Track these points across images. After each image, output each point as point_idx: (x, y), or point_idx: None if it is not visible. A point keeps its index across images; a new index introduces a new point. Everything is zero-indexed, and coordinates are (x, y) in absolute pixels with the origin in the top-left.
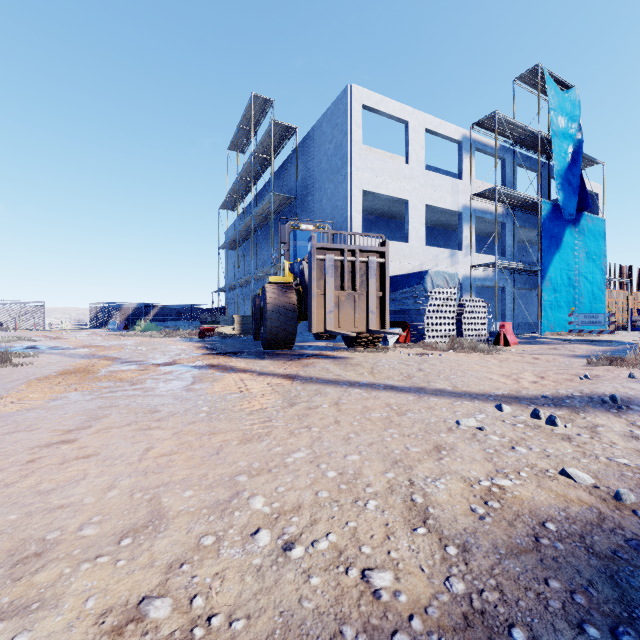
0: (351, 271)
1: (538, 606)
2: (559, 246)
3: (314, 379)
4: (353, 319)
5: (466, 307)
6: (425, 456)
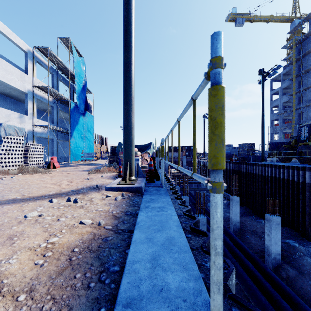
0: None
1: (72, 291)
2: (78, 123)
3: None
4: None
5: (31, 148)
6: (0, 247)
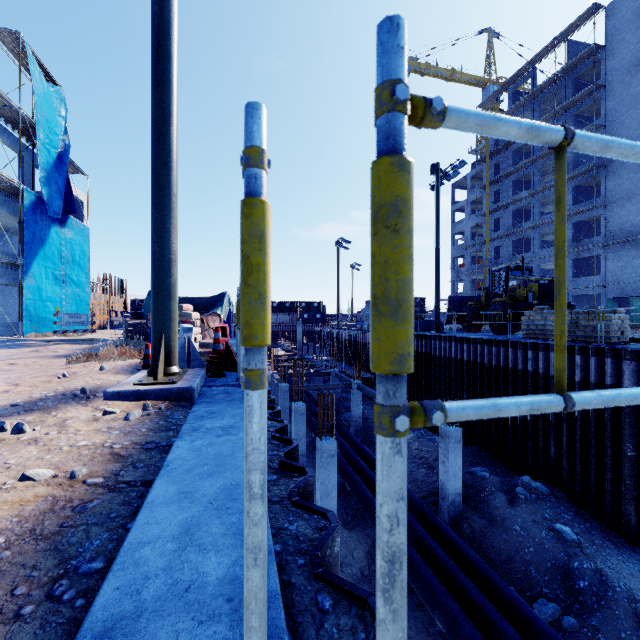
0: None
1: None
2: (45, 243)
3: None
4: None
5: None
6: None
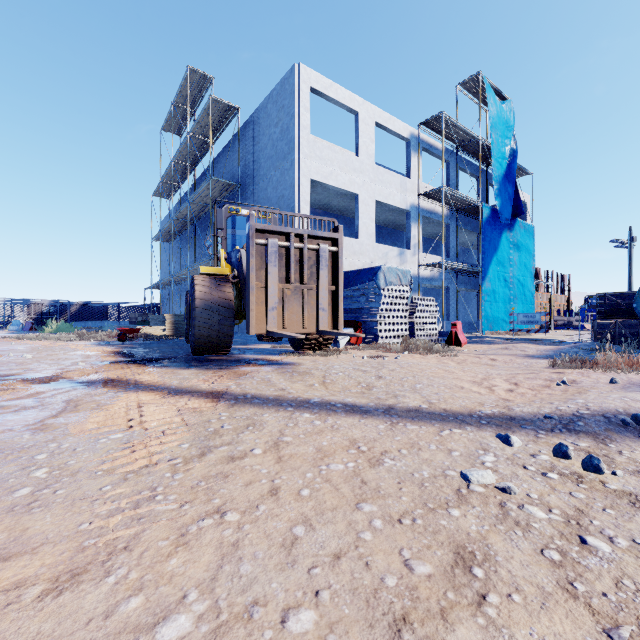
0: (298, 260)
1: None
2: (497, 249)
3: (249, 398)
4: (301, 318)
5: (418, 306)
6: (449, 592)
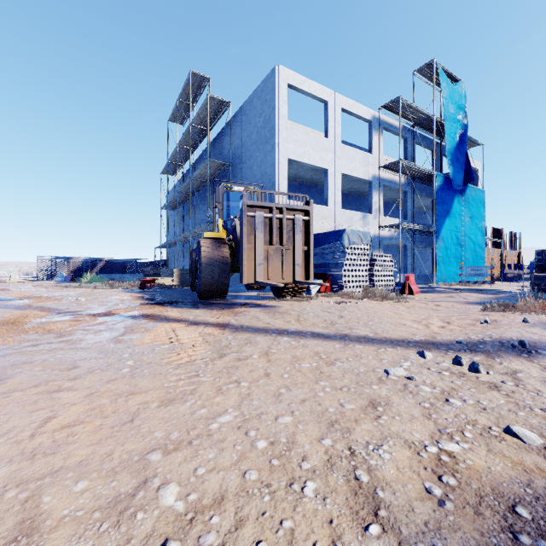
0: (279, 227)
1: None
2: (449, 211)
3: (245, 328)
4: (281, 271)
5: (377, 261)
6: (361, 414)
